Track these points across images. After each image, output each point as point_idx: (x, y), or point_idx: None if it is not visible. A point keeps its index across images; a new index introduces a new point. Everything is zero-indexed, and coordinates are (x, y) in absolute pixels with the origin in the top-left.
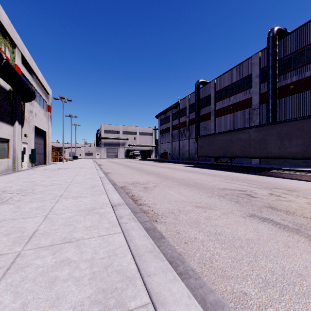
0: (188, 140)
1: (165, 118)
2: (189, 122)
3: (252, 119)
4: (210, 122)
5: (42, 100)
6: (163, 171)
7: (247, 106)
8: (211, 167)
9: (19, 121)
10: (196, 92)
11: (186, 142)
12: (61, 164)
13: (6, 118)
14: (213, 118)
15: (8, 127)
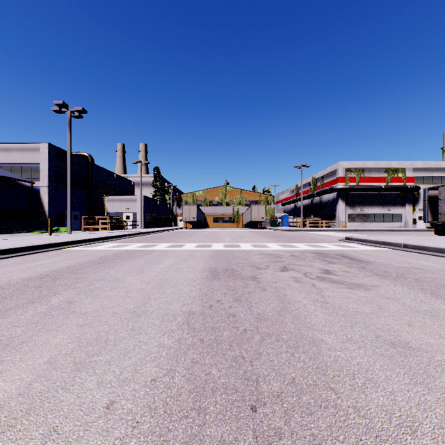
0: None
1: None
2: None
3: None
4: None
5: None
6: None
7: None
8: None
9: (409, 203)
10: None
11: None
12: None
13: (398, 204)
14: None
15: (401, 208)
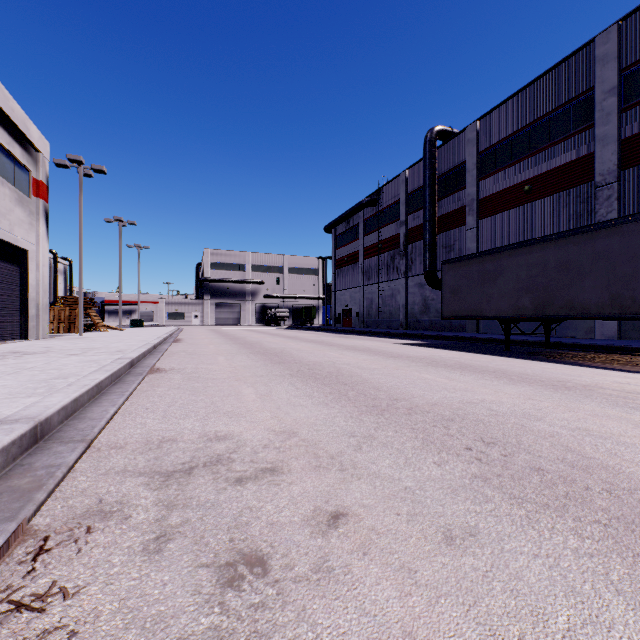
0: (404, 279)
1: (348, 232)
2: (408, 236)
3: (595, 214)
4: (463, 232)
5: (10, 162)
6: (352, 364)
7: (577, 179)
8: (490, 349)
9: None
10: (428, 157)
11: (400, 285)
12: (70, 337)
13: None
14: (473, 222)
15: None
